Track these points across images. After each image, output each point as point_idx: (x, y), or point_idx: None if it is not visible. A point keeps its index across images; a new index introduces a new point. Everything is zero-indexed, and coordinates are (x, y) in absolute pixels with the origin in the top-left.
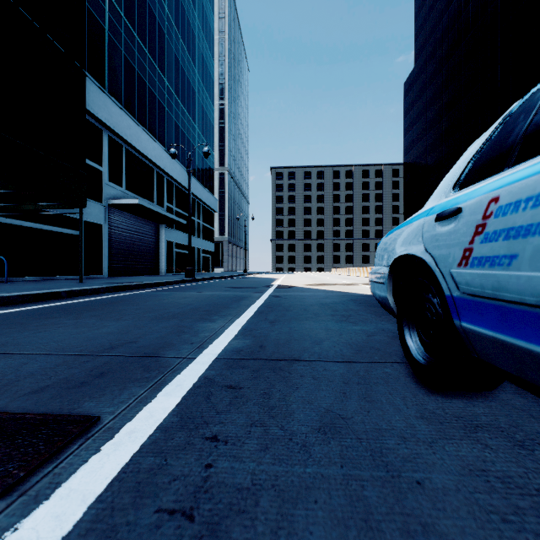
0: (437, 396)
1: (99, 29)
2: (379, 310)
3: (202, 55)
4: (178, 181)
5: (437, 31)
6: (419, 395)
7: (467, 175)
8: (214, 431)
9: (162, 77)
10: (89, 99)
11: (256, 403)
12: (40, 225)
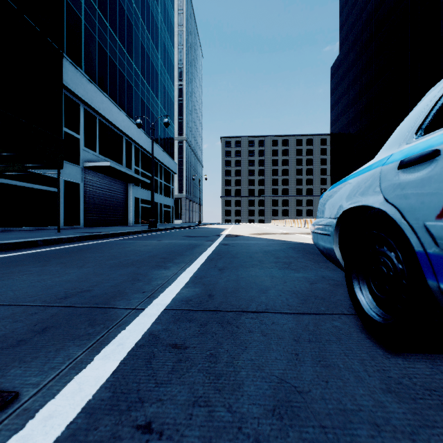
0: (397, 358)
1: (77, 19)
2: (316, 257)
3: (164, 43)
4: (144, 148)
5: (358, 25)
6: (377, 357)
7: (433, 117)
8: (149, 415)
9: (130, 60)
10: (67, 78)
11: (201, 370)
12: (25, 184)
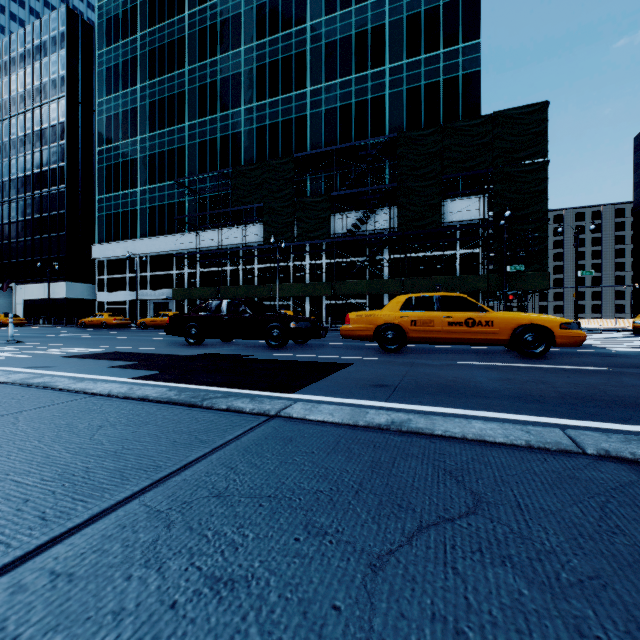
0: None
1: None
2: None
3: None
4: None
5: None
6: None
7: None
8: None
9: None
10: None
11: None
12: None
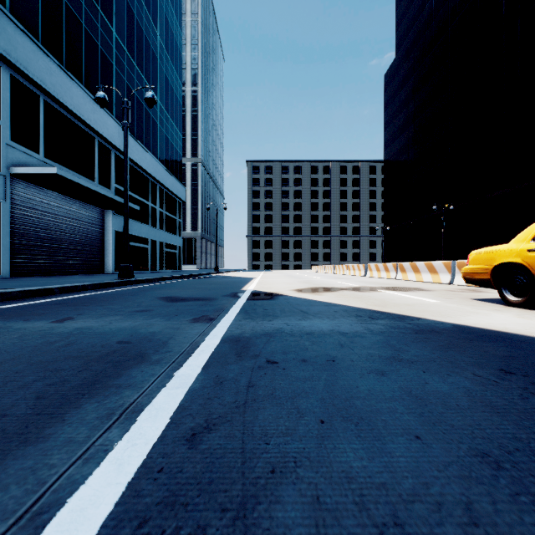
0: None
1: None
2: None
3: (167, 18)
4: (131, 159)
5: (420, 18)
6: None
7: None
8: None
9: (108, 24)
10: None
11: None
12: None
